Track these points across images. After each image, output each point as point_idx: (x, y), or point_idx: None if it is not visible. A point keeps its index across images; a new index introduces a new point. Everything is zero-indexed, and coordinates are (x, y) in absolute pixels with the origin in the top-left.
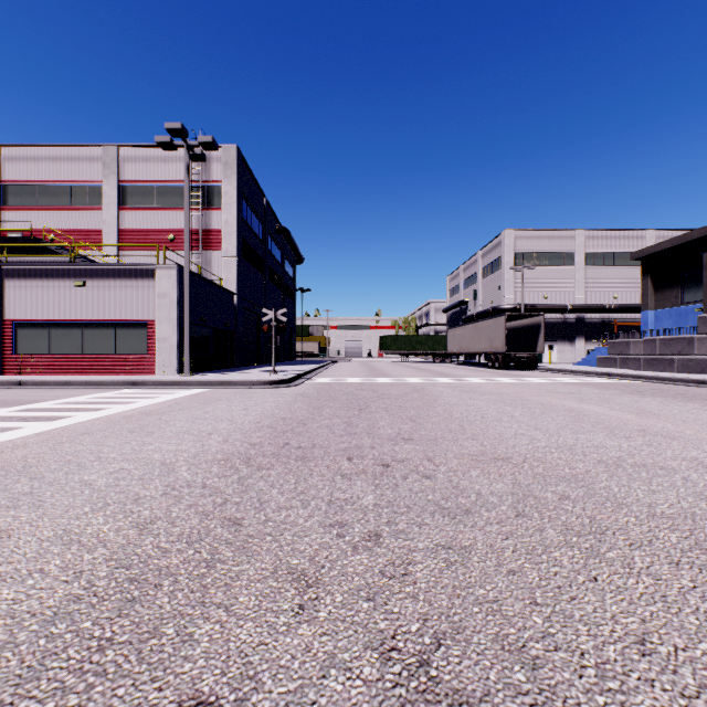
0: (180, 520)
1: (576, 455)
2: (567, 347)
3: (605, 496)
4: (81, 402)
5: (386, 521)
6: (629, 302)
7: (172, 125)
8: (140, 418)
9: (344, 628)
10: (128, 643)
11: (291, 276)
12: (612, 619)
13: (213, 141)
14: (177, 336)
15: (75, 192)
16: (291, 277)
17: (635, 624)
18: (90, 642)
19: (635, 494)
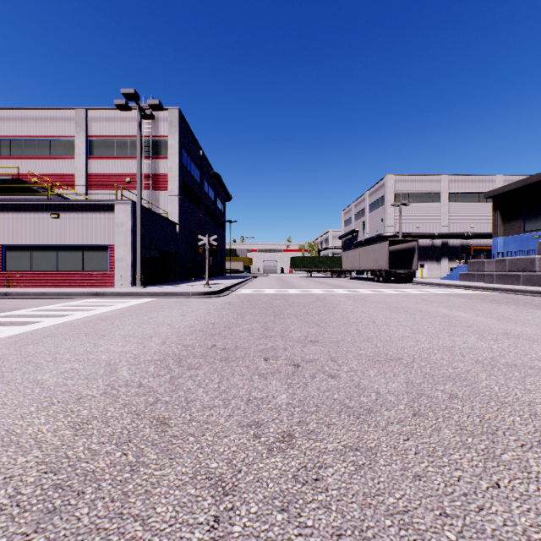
0: (113, 420)
1: (455, 356)
2: (434, 265)
3: (489, 395)
4: (51, 309)
5: (297, 421)
6: (482, 230)
7: (127, 91)
8: (97, 323)
9: None
10: None
11: (221, 211)
12: (524, 534)
13: (160, 104)
14: (131, 257)
15: (53, 145)
16: (221, 212)
17: None
18: None
19: (514, 393)
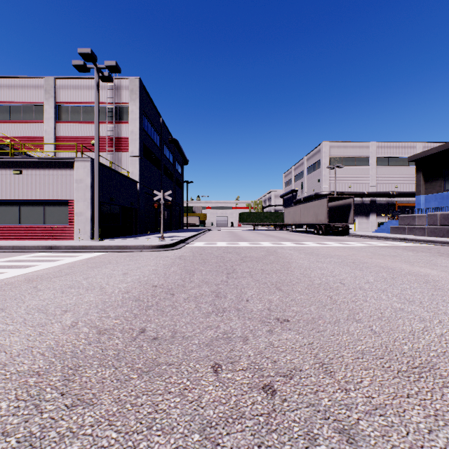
0: None
1: None
2: (364, 220)
3: None
4: None
5: None
6: (405, 190)
7: (84, 50)
8: (17, 285)
9: None
10: None
11: (179, 173)
12: None
13: (116, 65)
14: (90, 211)
15: (25, 110)
16: (179, 173)
17: None
18: None
19: None
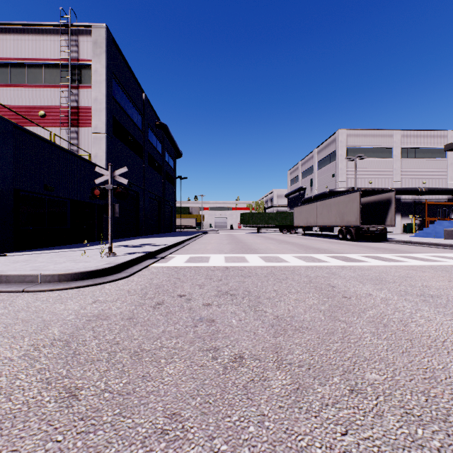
0: None
1: None
2: None
3: None
4: None
5: None
6: (434, 186)
7: None
8: None
9: None
10: None
11: (171, 166)
12: None
13: None
14: None
15: None
16: (171, 167)
17: None
18: None
19: None
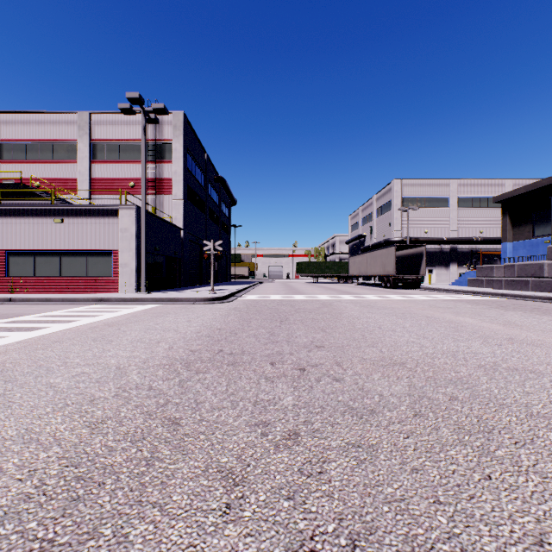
0: (127, 420)
1: (459, 360)
2: (443, 271)
3: (488, 397)
4: (57, 315)
5: (303, 421)
6: (491, 235)
7: (132, 95)
8: (103, 328)
9: (266, 528)
10: (68, 545)
11: (226, 215)
12: (510, 518)
13: (164, 108)
14: (136, 262)
15: (56, 149)
16: (226, 216)
17: (531, 524)
18: (32, 544)
19: (513, 395)
